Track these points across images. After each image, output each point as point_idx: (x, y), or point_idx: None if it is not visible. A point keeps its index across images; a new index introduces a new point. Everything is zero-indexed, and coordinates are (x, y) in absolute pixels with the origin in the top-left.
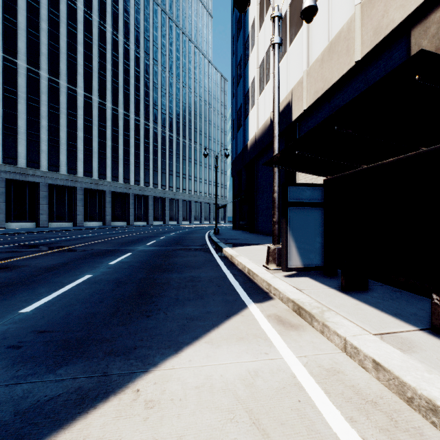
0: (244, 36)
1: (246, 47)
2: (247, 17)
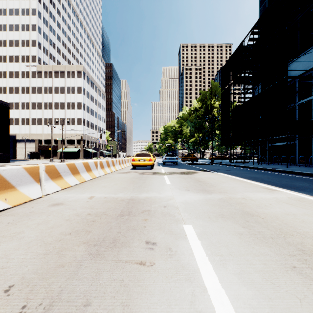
0: None
1: None
2: None
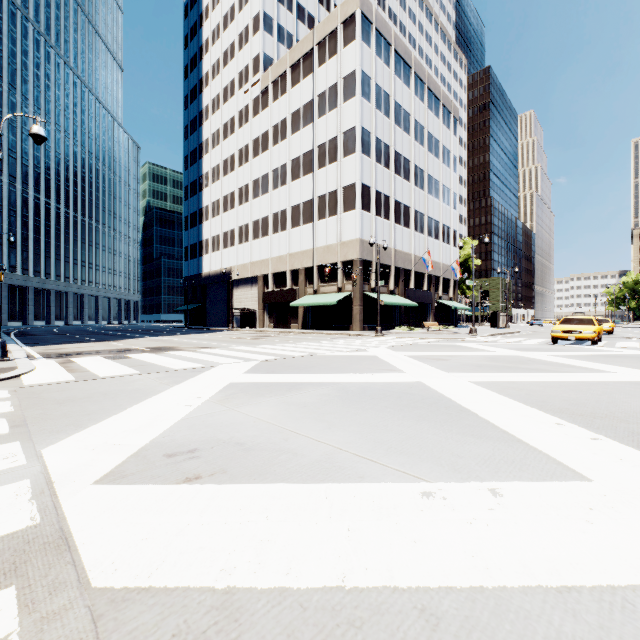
0: (198, 203)
1: (200, 213)
2: (202, 196)
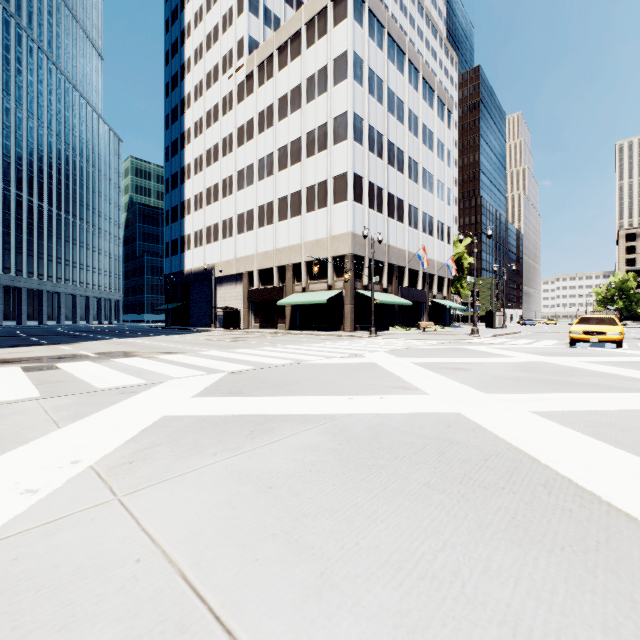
0: (180, 196)
1: (182, 207)
2: (184, 189)
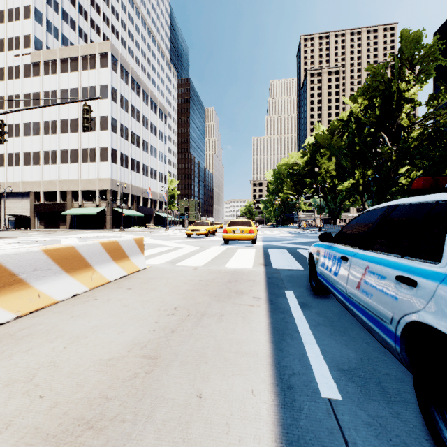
0: None
1: None
2: None
